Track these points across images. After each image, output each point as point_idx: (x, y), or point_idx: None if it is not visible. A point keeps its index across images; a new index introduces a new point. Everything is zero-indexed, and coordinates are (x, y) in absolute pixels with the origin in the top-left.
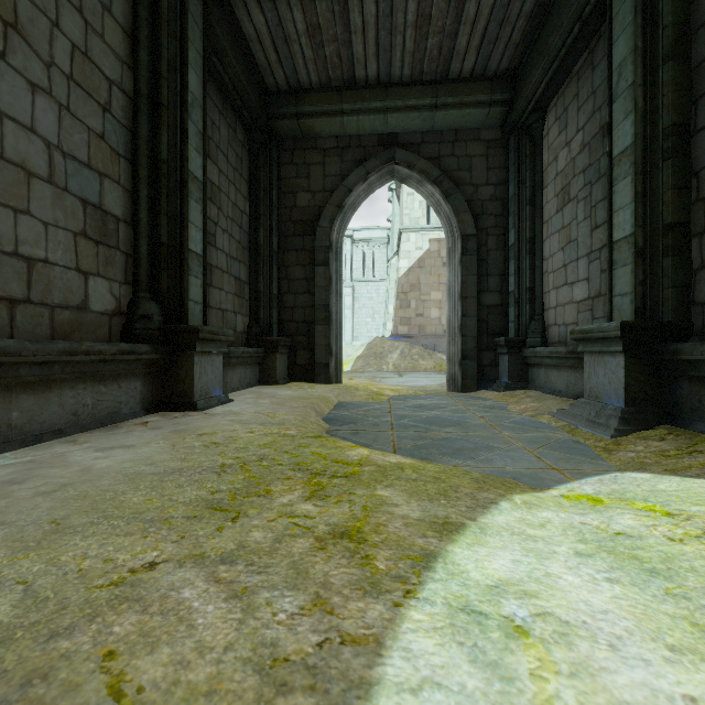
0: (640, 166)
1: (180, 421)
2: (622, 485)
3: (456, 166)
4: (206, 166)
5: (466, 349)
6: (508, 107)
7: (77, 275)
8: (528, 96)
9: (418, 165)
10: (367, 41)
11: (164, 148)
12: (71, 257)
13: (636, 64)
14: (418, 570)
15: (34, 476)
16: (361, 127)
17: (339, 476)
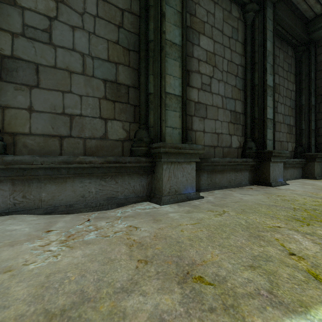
0: None
1: (265, 189)
2: None
3: None
4: (274, 79)
5: None
6: None
7: (228, 136)
8: None
9: None
10: None
11: (256, 80)
12: (227, 130)
13: None
14: None
15: (227, 197)
16: None
17: None
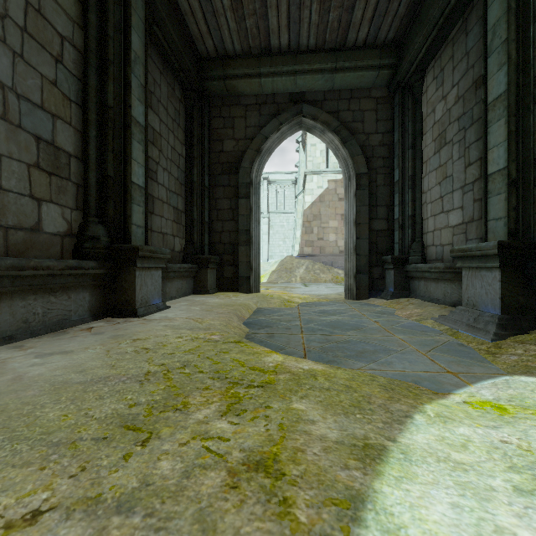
0: (513, 109)
1: (120, 326)
2: (518, 390)
3: (351, 119)
4: (147, 114)
5: (360, 265)
6: (394, 70)
7: (31, 201)
8: (410, 60)
9: (321, 118)
10: (280, 14)
11: (110, 96)
12: (24, 185)
13: (509, 22)
14: (345, 524)
15: None
16: (275, 87)
17: (256, 386)
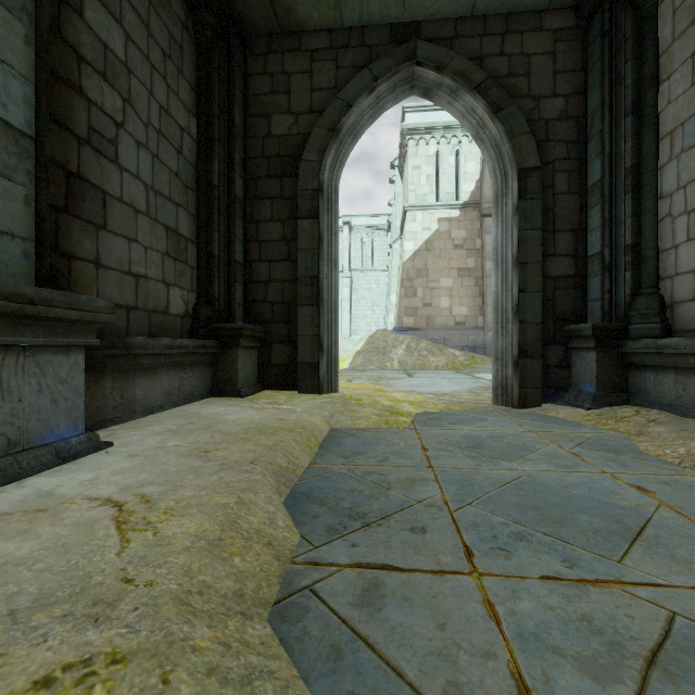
0: None
1: None
2: None
3: (507, 70)
4: None
5: (525, 342)
6: None
7: None
8: None
9: (451, 65)
10: None
11: None
12: None
13: None
14: None
15: None
16: (366, 9)
17: None
